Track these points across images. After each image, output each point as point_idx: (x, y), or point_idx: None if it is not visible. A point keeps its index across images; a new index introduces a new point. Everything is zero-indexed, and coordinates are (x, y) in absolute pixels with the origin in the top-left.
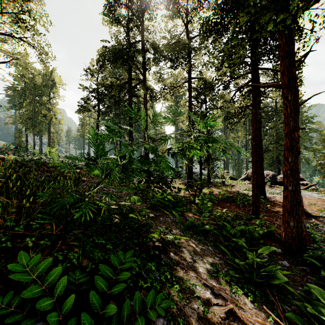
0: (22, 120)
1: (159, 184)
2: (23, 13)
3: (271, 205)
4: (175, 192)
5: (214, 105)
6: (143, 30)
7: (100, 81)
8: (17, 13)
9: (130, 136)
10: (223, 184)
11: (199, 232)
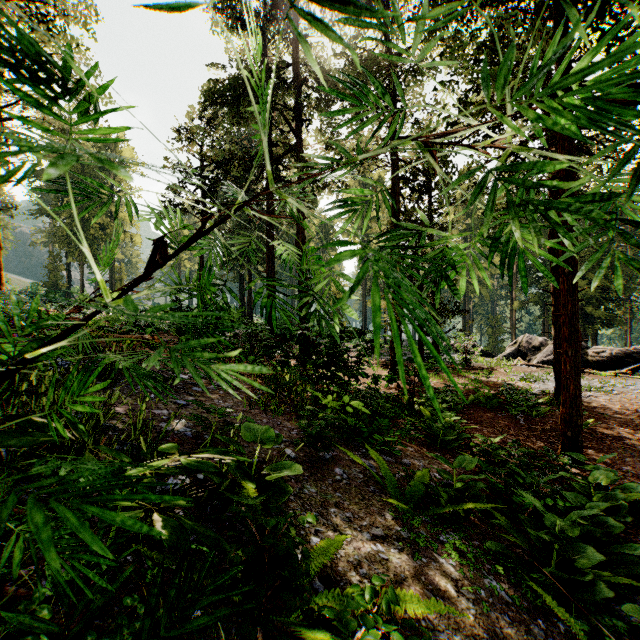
0: (59, 236)
1: (330, 371)
2: (42, 3)
3: (594, 420)
4: (368, 387)
5: (449, 194)
6: (296, 40)
7: (208, 152)
8: (28, 2)
9: (269, 264)
10: (468, 366)
11: (448, 516)
